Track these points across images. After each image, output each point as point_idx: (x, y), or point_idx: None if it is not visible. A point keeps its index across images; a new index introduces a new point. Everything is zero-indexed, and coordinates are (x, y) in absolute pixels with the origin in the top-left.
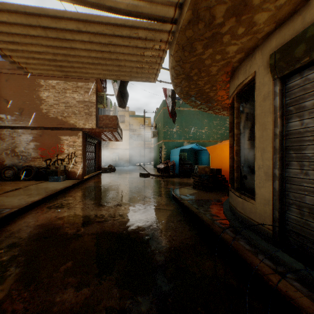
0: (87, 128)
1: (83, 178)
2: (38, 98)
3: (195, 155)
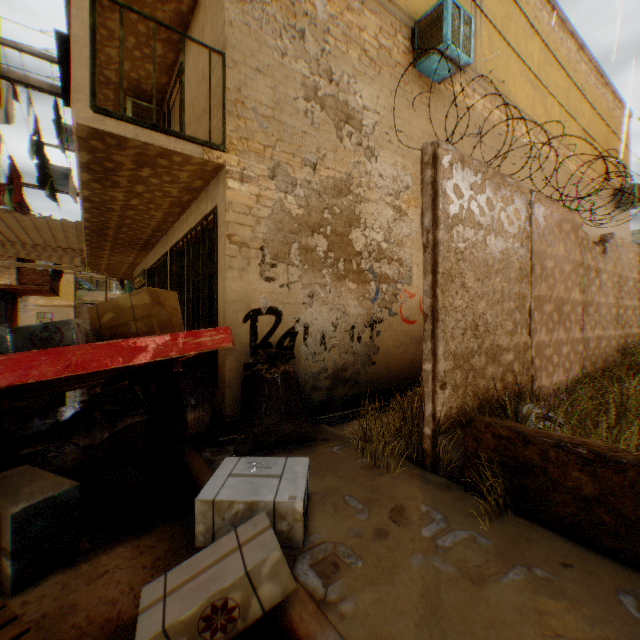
0: (4, 285)
1: None
2: None
3: None
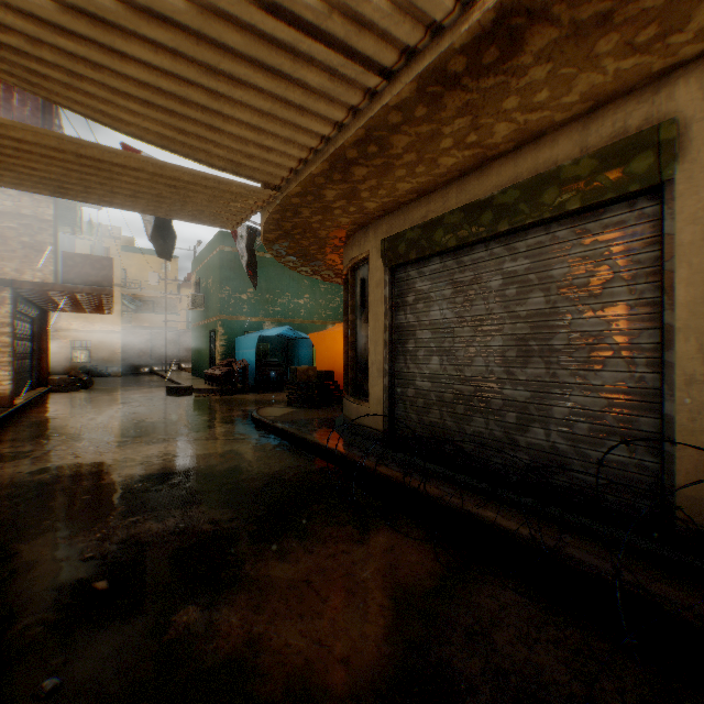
0: (30, 282)
1: (16, 404)
2: None
3: (285, 348)
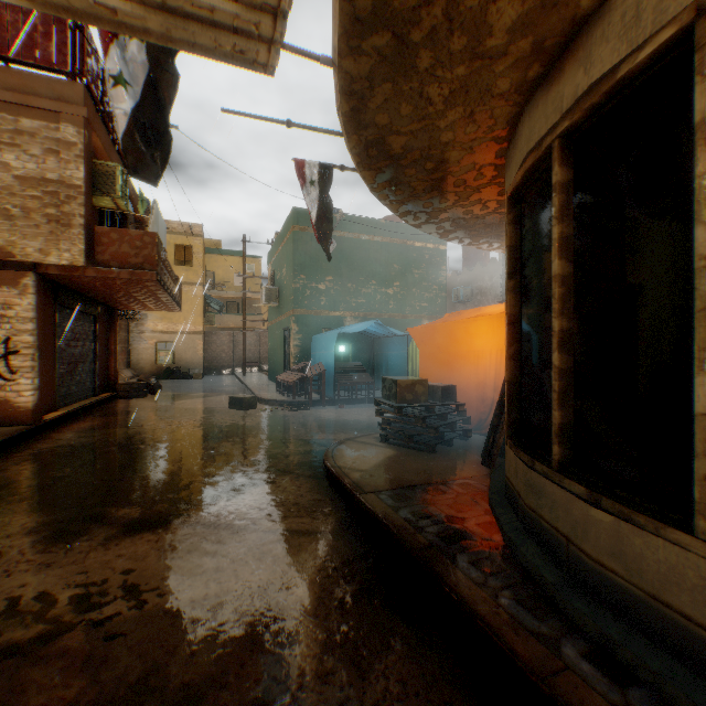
0: (56, 265)
1: (43, 419)
2: None
3: (371, 349)
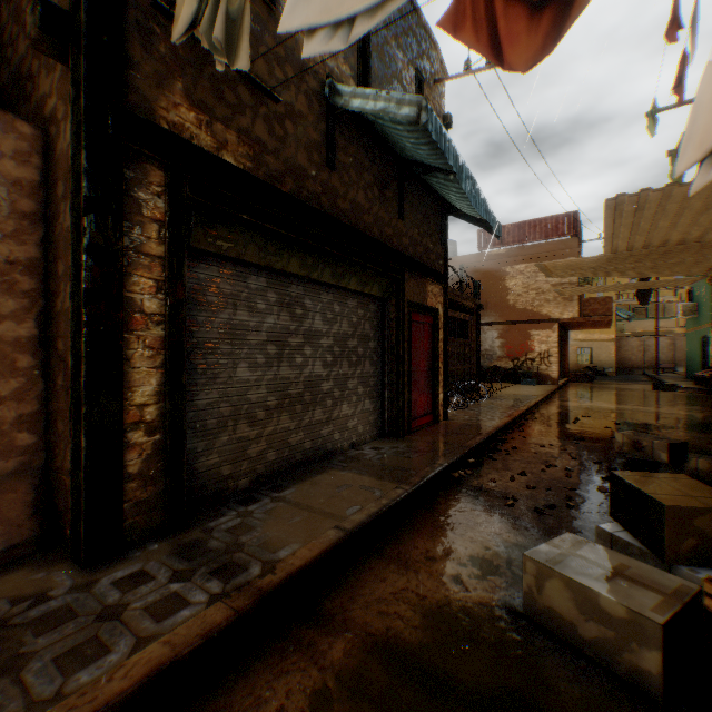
0: (565, 319)
1: (558, 384)
2: (503, 289)
3: None
